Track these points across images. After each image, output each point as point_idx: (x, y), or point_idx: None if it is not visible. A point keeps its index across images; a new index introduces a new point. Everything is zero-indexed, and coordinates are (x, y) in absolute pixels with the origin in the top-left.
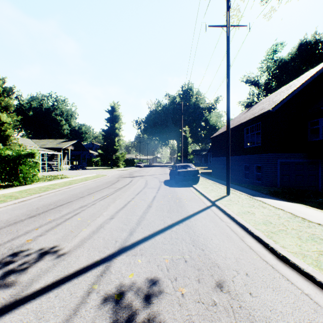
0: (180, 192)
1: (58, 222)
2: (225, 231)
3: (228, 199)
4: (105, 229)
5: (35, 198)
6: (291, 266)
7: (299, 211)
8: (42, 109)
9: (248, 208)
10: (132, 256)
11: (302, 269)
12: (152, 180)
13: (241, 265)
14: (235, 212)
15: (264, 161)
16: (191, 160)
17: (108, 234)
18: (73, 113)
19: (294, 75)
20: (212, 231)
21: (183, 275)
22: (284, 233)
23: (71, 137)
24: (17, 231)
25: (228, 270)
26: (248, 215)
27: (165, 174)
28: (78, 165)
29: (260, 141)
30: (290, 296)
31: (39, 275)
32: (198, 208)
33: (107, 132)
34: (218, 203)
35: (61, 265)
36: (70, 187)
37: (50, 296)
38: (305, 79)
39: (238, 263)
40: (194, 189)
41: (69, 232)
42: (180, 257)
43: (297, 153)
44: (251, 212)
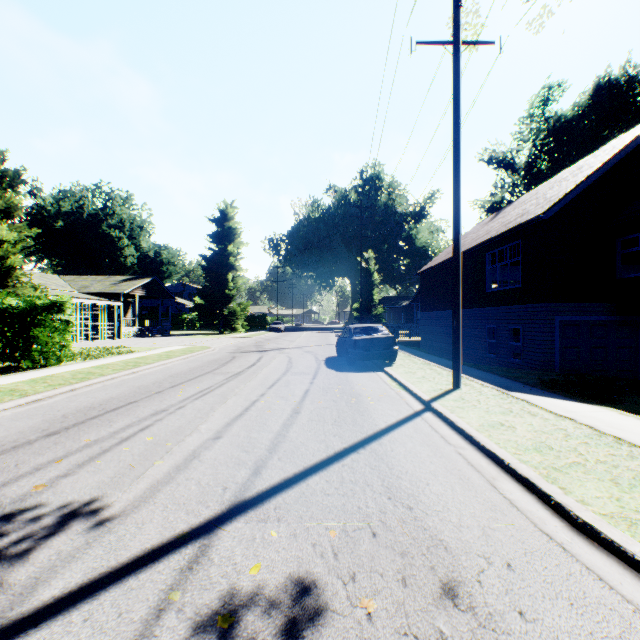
0: (359, 382)
1: (105, 447)
2: (455, 466)
3: (458, 396)
4: (203, 461)
5: (61, 395)
6: (604, 546)
7: (607, 423)
8: (82, 216)
9: (499, 416)
10: (259, 522)
11: (631, 555)
12: (301, 357)
13: (495, 543)
14: (474, 425)
15: (527, 320)
16: (379, 317)
17: (209, 472)
18: (144, 224)
19: (586, 148)
20: (427, 466)
21: (369, 569)
22: (581, 471)
23: (140, 272)
24: (18, 466)
25: (467, 555)
26: (502, 432)
27: (328, 346)
28: (154, 328)
29: (517, 278)
30: (611, 620)
31: (52, 568)
32: (396, 416)
33: (212, 262)
34: (438, 404)
35: (104, 545)
36: (136, 372)
37: (72, 620)
38: (611, 154)
39: (489, 538)
40: (387, 376)
41: (127, 468)
42: (363, 524)
43: (594, 302)
44: (507, 425)
